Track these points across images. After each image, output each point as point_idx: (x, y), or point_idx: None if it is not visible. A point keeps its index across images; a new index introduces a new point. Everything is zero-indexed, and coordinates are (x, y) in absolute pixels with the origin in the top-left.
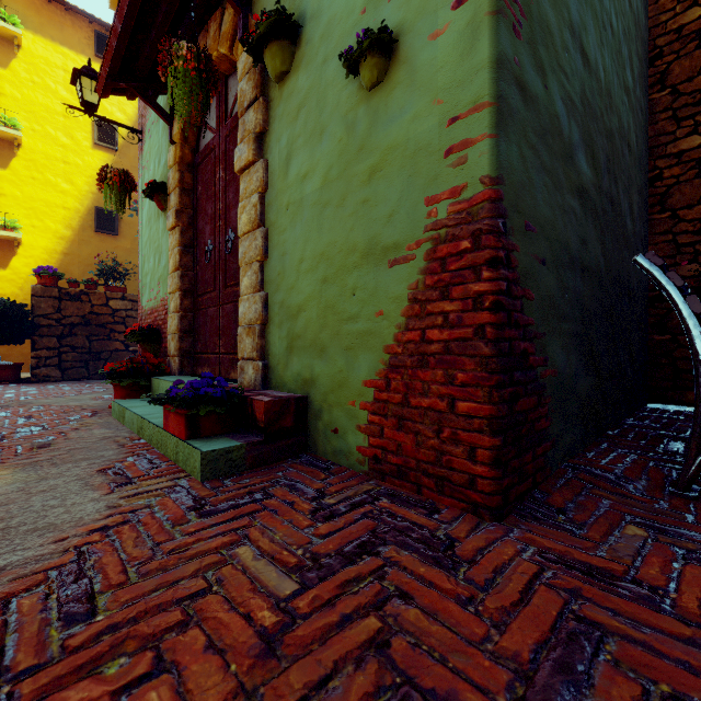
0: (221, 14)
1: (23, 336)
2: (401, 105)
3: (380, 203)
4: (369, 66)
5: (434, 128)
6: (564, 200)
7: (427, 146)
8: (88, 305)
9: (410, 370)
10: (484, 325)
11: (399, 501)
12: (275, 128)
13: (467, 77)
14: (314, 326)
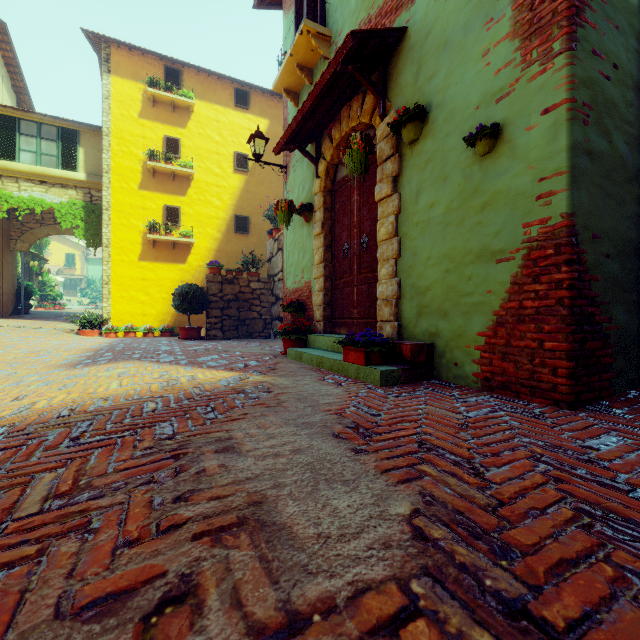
0: (362, 97)
1: (203, 309)
2: (505, 167)
3: (489, 225)
4: (483, 145)
5: (528, 183)
6: (628, 210)
7: (524, 193)
8: (237, 286)
9: (511, 325)
10: (563, 298)
11: (505, 400)
12: (407, 173)
13: (551, 155)
14: (439, 300)
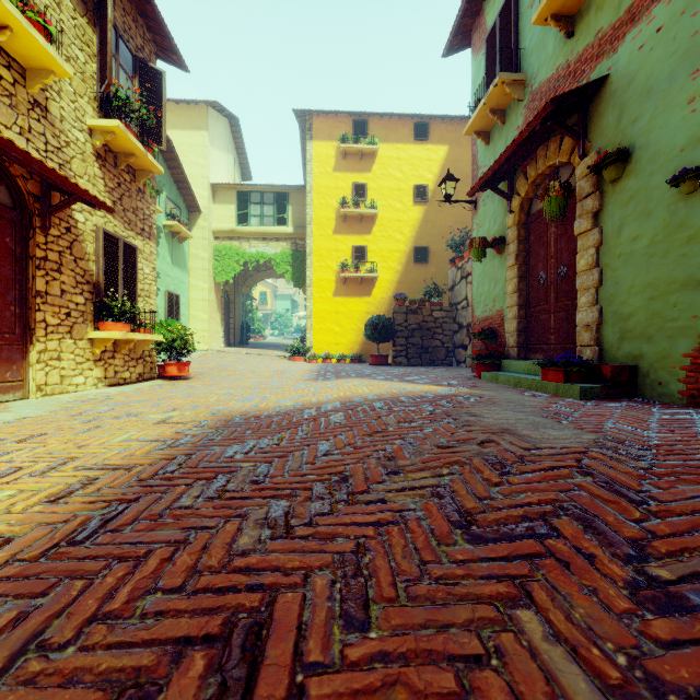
0: (560, 138)
1: (390, 338)
2: None
3: (695, 256)
4: (687, 185)
5: None
6: None
7: None
8: (421, 316)
9: None
10: None
11: None
12: (608, 209)
13: None
14: (642, 325)
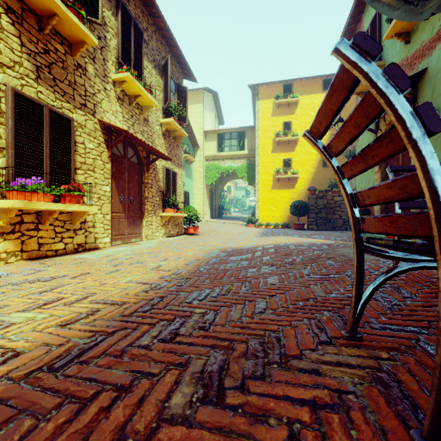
0: None
1: (305, 213)
2: None
3: None
4: None
5: None
6: None
7: None
8: (325, 200)
9: None
10: None
11: None
12: None
13: None
14: None
